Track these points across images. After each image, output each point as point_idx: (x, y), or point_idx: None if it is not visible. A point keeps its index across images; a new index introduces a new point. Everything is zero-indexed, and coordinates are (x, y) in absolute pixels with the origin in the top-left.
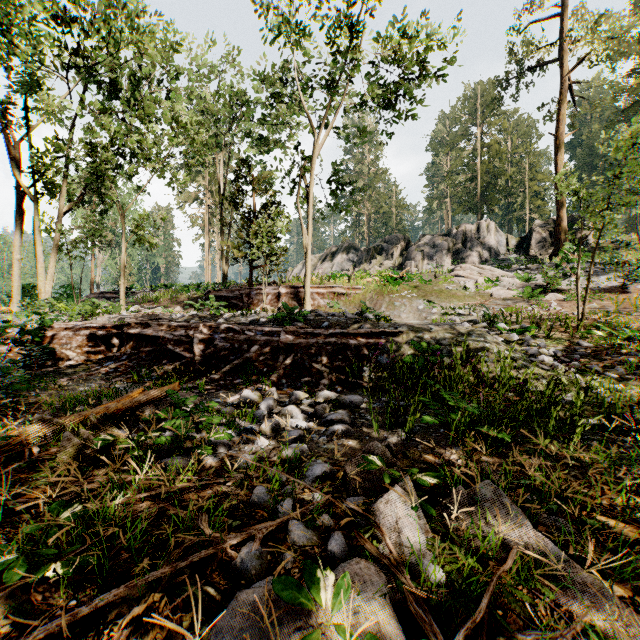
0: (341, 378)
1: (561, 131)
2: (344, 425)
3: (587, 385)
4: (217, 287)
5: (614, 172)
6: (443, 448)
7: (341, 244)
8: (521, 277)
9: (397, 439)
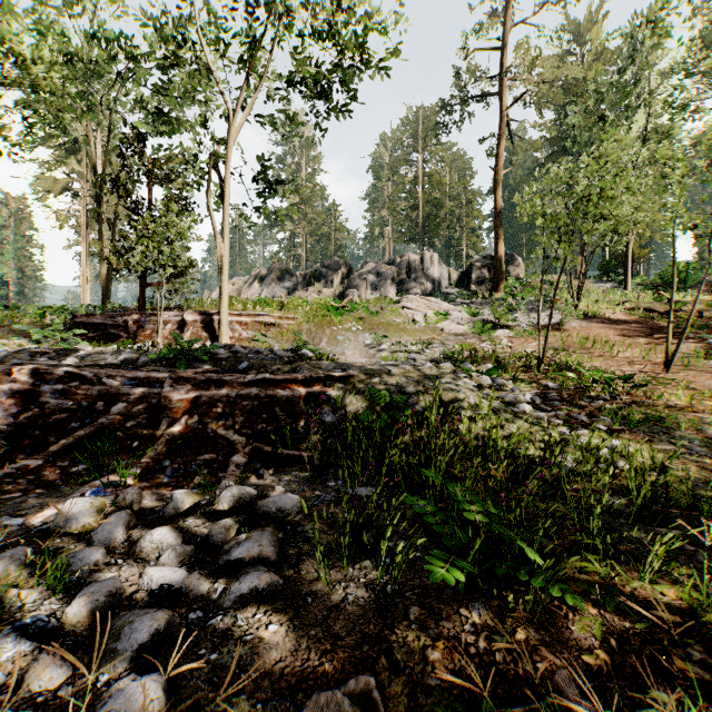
0: (265, 450)
1: (499, 166)
2: (263, 576)
3: (595, 447)
4: (92, 311)
5: (582, 193)
6: (454, 611)
7: (272, 266)
8: (469, 311)
9: (366, 594)
